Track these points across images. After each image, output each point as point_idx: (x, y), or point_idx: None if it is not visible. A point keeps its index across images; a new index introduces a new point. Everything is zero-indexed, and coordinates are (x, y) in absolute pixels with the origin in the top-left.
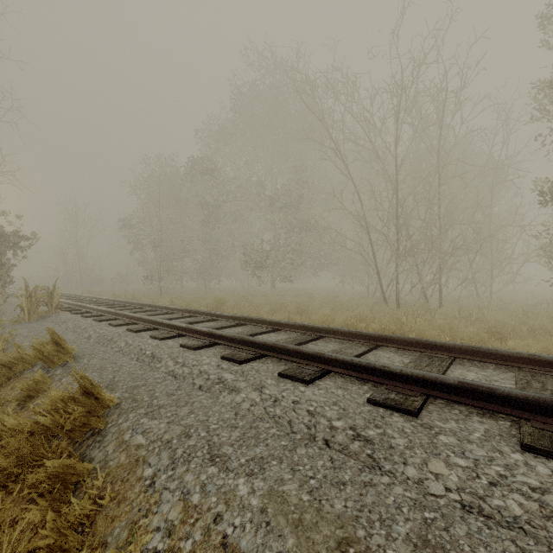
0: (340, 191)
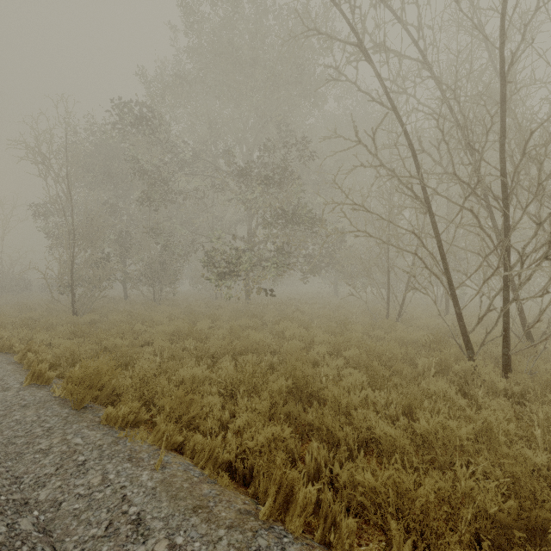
0: (372, 130)
